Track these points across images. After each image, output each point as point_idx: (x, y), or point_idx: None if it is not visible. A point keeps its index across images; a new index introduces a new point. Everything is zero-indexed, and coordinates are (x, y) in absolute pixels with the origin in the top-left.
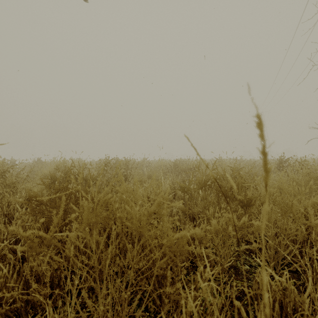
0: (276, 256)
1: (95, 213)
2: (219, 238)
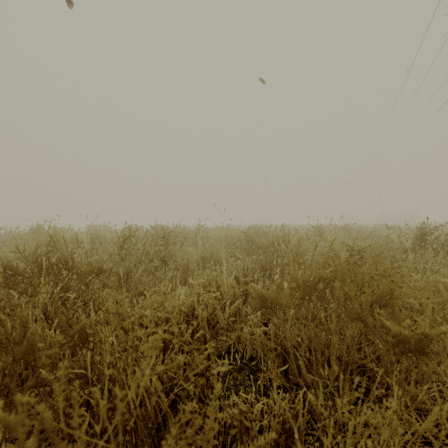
0: None
1: None
2: None
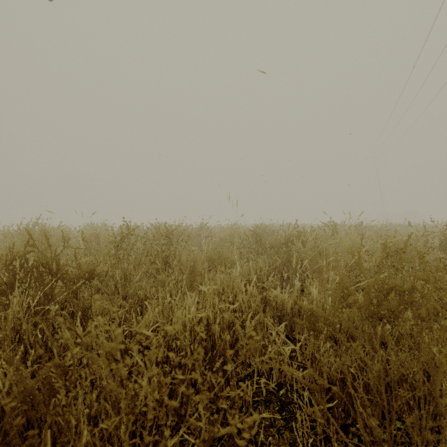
0: None
1: None
2: None
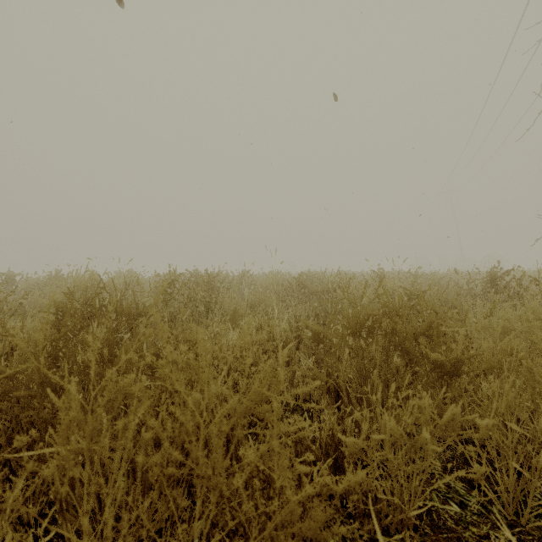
0: (518, 487)
1: (90, 427)
2: (401, 456)
